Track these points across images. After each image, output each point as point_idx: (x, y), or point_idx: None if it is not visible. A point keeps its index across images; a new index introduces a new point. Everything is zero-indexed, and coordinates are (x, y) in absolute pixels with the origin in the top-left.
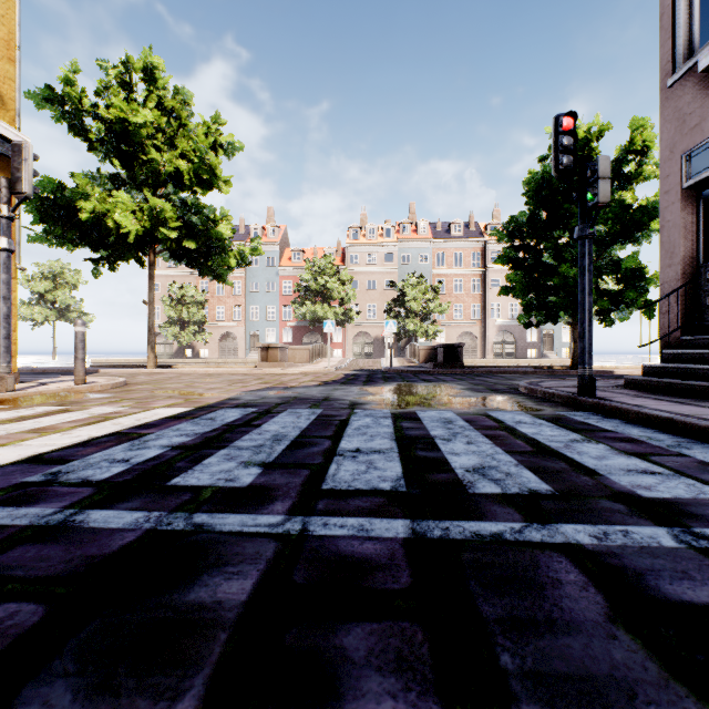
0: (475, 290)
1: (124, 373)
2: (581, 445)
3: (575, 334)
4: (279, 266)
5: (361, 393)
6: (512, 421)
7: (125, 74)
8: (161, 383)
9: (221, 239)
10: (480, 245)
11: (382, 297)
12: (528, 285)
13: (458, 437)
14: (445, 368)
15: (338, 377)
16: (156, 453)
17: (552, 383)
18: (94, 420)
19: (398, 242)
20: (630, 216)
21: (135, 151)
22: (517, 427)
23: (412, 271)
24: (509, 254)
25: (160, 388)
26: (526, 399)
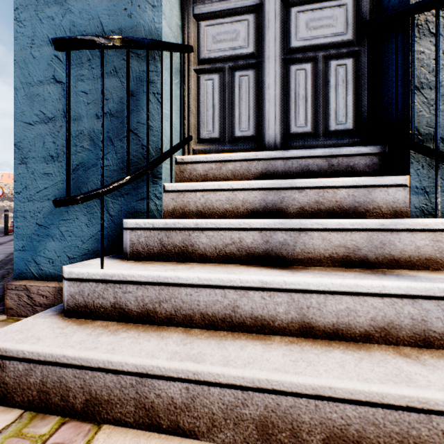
0: None
1: None
2: None
3: None
4: None
5: None
6: None
7: None
8: None
9: None
10: None
11: None
12: None
13: None
14: None
15: None
16: None
17: None
18: None
19: None
20: None
21: None
22: None
23: None
24: None
25: None
26: None
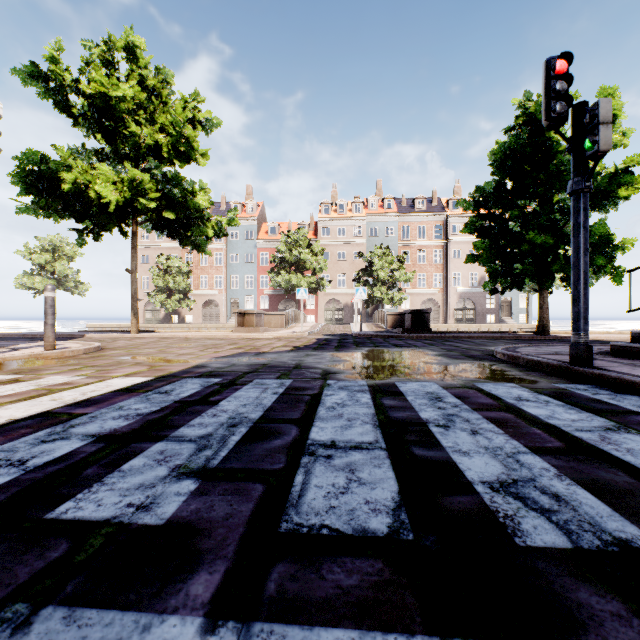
0: (438, 261)
1: (107, 338)
2: (622, 438)
3: (541, 300)
4: (257, 239)
5: (334, 360)
6: (510, 397)
7: (108, 53)
8: (135, 348)
9: (198, 210)
10: (442, 219)
11: (351, 267)
12: (495, 252)
13: (456, 421)
14: (413, 333)
15: (310, 342)
16: (70, 448)
17: (529, 350)
18: (35, 394)
19: (366, 216)
20: (599, 183)
21: (117, 125)
22: (521, 406)
23: (379, 243)
24: (475, 223)
25: (131, 353)
26: (510, 367)
